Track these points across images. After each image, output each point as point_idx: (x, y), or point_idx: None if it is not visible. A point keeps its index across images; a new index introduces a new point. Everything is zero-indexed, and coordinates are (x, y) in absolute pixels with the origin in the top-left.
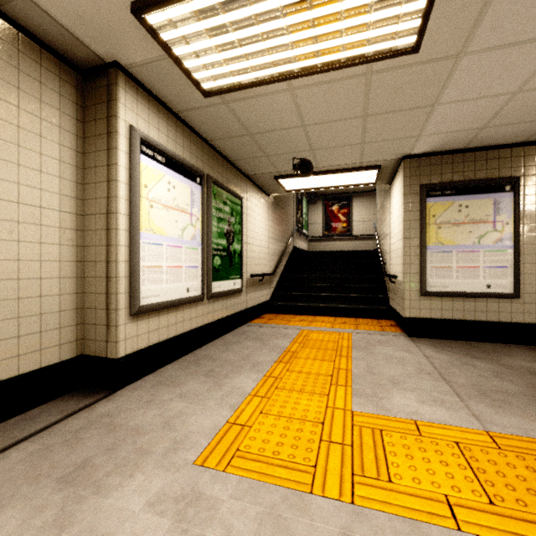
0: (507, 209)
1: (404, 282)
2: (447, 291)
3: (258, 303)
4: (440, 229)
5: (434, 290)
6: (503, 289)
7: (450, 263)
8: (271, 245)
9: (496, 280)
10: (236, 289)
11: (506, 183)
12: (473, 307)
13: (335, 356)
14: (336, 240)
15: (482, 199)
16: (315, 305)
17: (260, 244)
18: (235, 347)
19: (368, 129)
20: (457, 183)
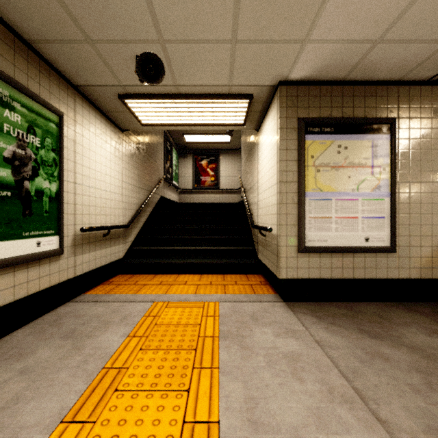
0: (384, 153)
1: (280, 236)
2: (327, 246)
3: (101, 265)
4: (319, 173)
5: (312, 244)
6: (381, 242)
7: (329, 213)
8: (127, 192)
9: (374, 232)
10: (43, 252)
11: (383, 124)
12: (352, 264)
13: (192, 369)
14: (205, 193)
15: (361, 140)
16: (179, 261)
17: (105, 188)
18: (6, 369)
19: (244, 2)
20: (337, 119)
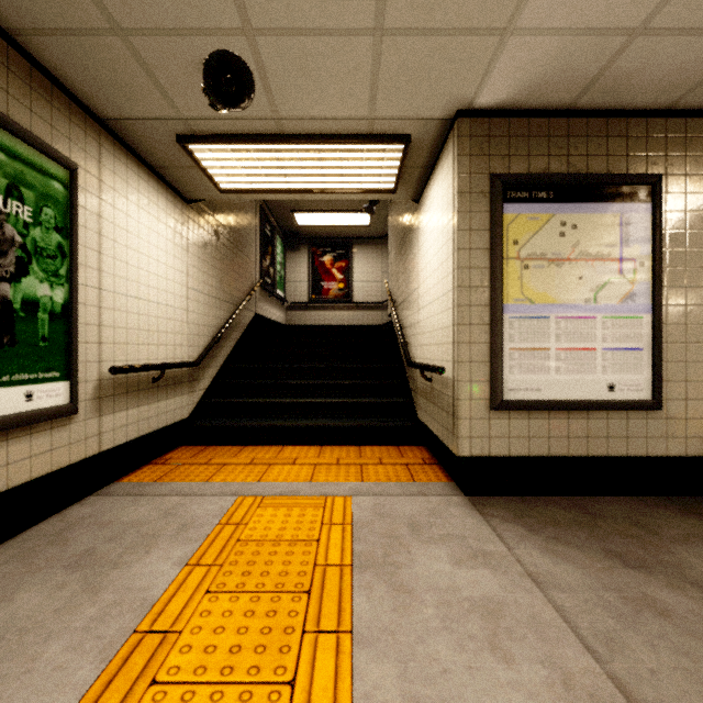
0: (641, 236)
1: (459, 382)
2: (541, 400)
3: (150, 430)
4: (527, 271)
5: (516, 396)
6: (636, 392)
7: (545, 341)
8: (197, 305)
9: (624, 374)
10: (38, 410)
11: (640, 185)
12: (585, 430)
13: (301, 634)
14: (329, 309)
15: (601, 214)
16: (283, 423)
17: (156, 299)
18: None
19: None
20: (559, 177)
